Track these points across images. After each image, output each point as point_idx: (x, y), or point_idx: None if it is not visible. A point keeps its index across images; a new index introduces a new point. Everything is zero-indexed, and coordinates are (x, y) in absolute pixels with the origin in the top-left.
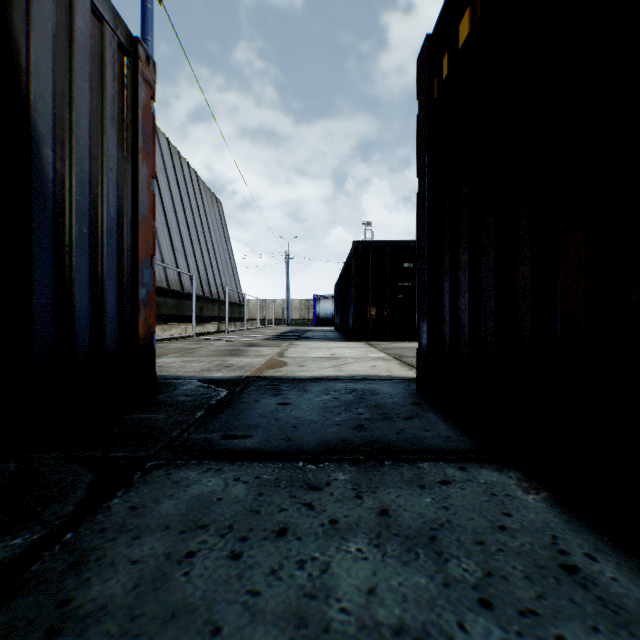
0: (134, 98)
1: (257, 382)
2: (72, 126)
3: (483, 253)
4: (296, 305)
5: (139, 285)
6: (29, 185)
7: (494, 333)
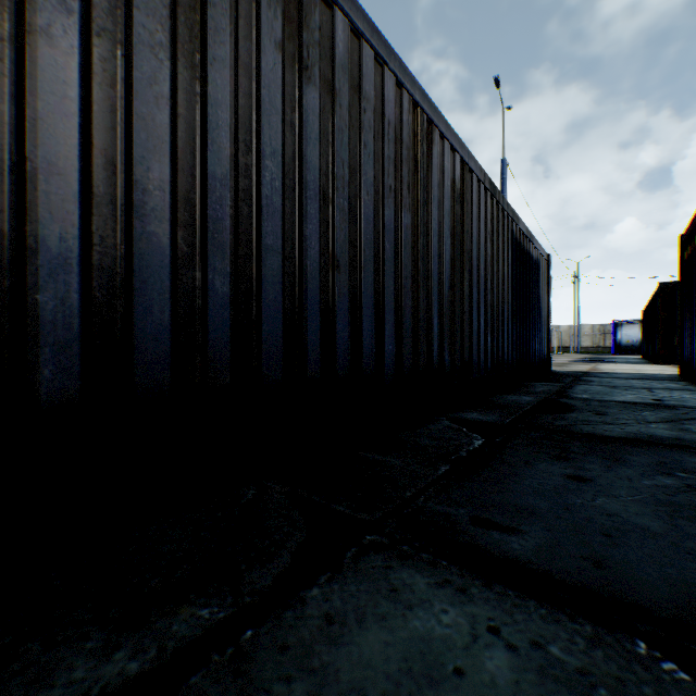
0: (547, 274)
1: (592, 372)
2: (541, 295)
3: (688, 326)
4: (586, 331)
5: (549, 335)
6: (539, 315)
7: (689, 350)
